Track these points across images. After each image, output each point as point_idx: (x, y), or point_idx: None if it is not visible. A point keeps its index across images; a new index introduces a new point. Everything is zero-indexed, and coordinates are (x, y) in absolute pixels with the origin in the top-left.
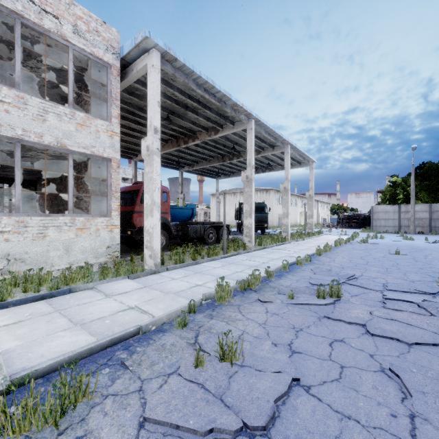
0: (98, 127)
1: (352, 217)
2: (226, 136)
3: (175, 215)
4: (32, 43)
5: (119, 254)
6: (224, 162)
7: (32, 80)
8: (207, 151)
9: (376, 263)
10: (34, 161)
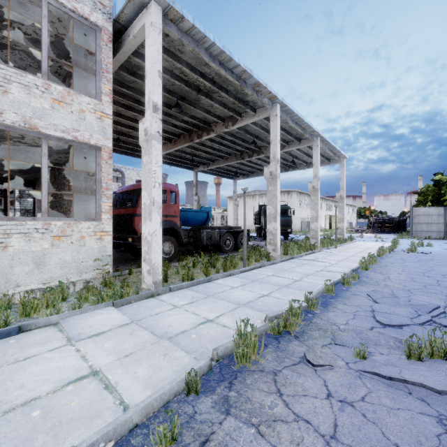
0: (82, 106)
1: (385, 220)
2: (245, 127)
3: (189, 218)
4: (1, 1)
5: (111, 268)
6: (243, 159)
7: (15, 58)
8: (224, 147)
9: None
10: (18, 155)
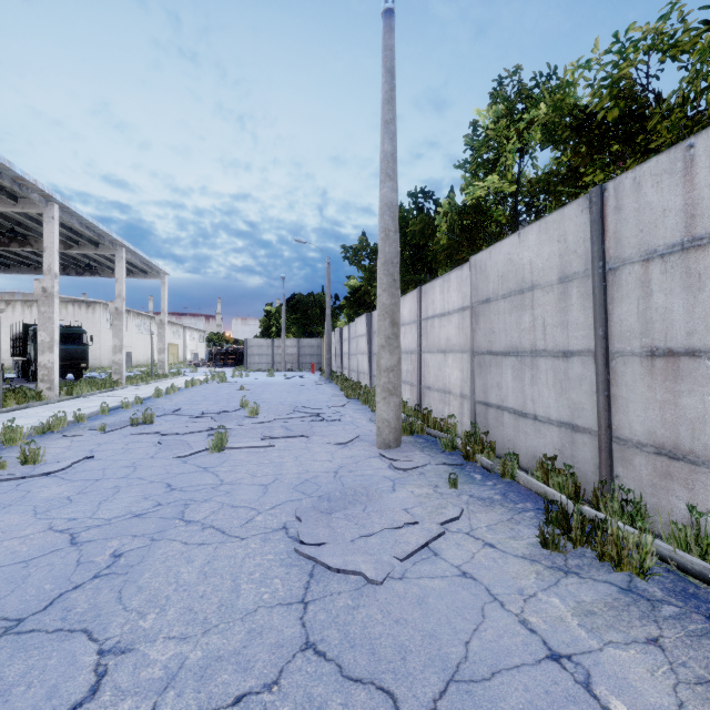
0: None
1: (229, 351)
2: None
3: None
4: None
5: None
6: None
7: None
8: None
9: (214, 399)
10: None
